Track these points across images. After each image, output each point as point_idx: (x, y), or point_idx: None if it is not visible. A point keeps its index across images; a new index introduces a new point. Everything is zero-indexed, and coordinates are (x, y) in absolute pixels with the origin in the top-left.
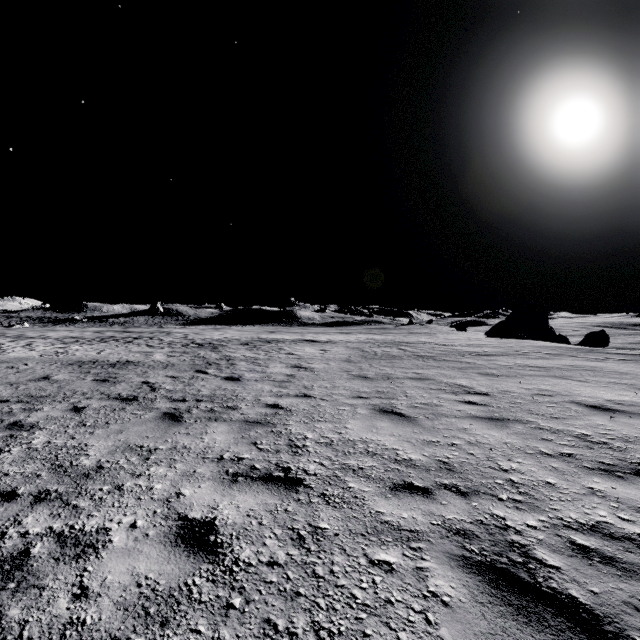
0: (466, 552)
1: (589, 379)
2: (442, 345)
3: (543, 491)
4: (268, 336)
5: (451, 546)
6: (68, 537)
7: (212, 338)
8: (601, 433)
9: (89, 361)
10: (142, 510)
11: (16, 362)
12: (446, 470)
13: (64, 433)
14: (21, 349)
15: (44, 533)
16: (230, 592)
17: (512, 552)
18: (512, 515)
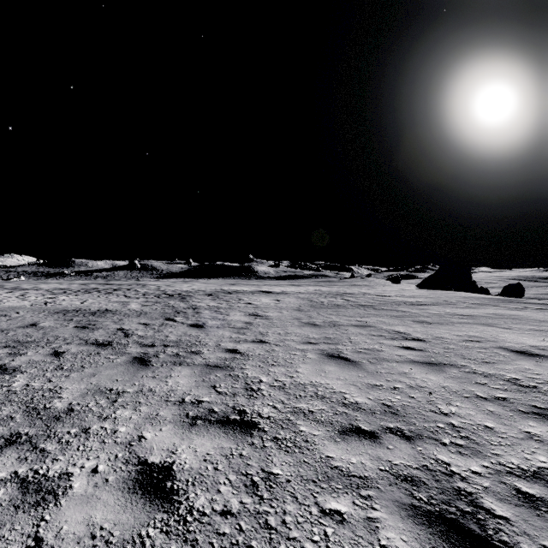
0: (415, 501)
1: (512, 326)
2: (380, 296)
3: (483, 435)
4: (229, 288)
5: (400, 494)
6: (31, 483)
7: (181, 289)
8: (530, 377)
9: (73, 310)
10: (105, 454)
11: (9, 311)
12: (390, 414)
13: (42, 376)
14: (15, 299)
15: (9, 478)
16: (183, 545)
17: (460, 501)
18: (456, 460)
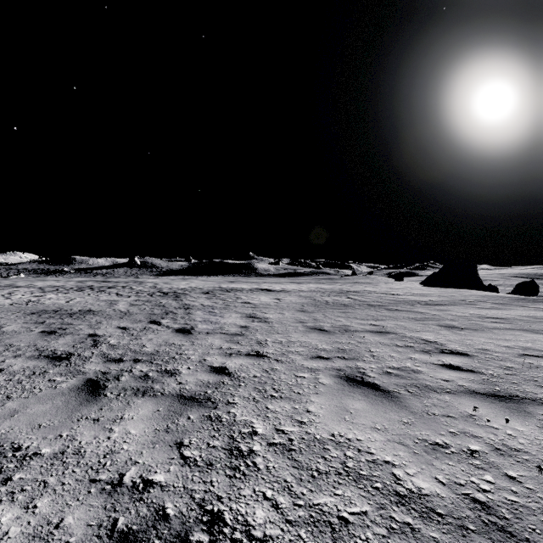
0: None
1: None
2: (388, 294)
3: None
4: (228, 285)
5: None
6: None
7: (178, 287)
8: None
9: (52, 310)
10: None
11: None
12: (498, 531)
13: None
14: None
15: None
16: None
17: None
18: None
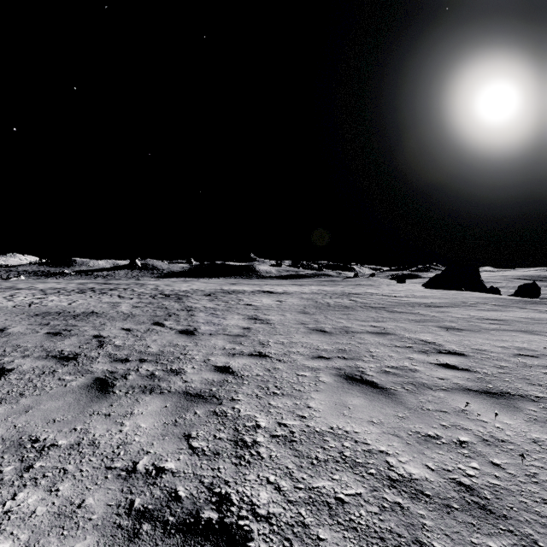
0: None
1: None
2: (389, 296)
3: None
4: (230, 287)
5: None
6: None
7: (179, 289)
8: None
9: (56, 312)
10: None
11: None
12: (479, 509)
13: None
14: (1, 300)
15: None
16: None
17: None
18: None
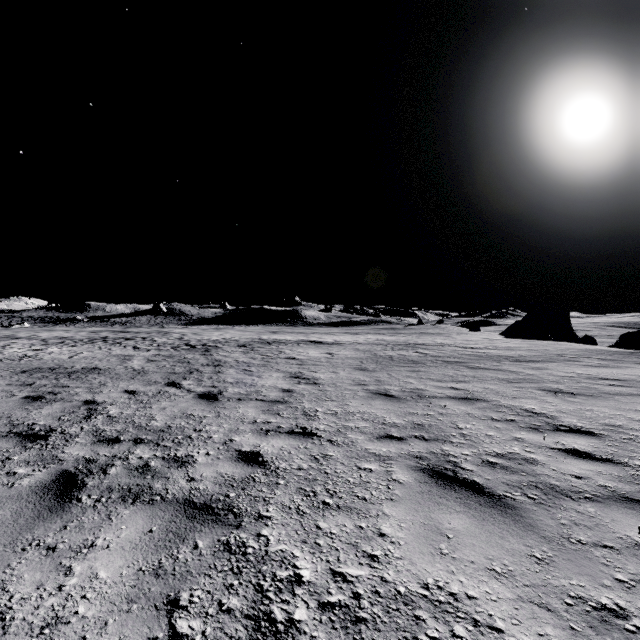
0: None
1: None
2: (465, 348)
3: None
4: (270, 337)
5: None
6: None
7: (209, 339)
8: None
9: (49, 368)
10: None
11: None
12: None
13: None
14: None
15: None
16: None
17: None
18: None
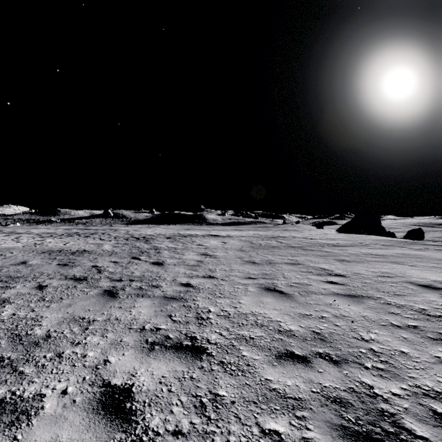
0: (344, 421)
1: (417, 264)
2: (307, 239)
3: (400, 360)
4: (185, 232)
5: (330, 415)
6: (8, 403)
7: (146, 233)
8: (435, 308)
9: (57, 250)
10: (74, 376)
11: (5, 251)
12: (319, 340)
13: (27, 307)
14: (10, 241)
15: None
16: None
17: (384, 421)
18: (378, 383)
